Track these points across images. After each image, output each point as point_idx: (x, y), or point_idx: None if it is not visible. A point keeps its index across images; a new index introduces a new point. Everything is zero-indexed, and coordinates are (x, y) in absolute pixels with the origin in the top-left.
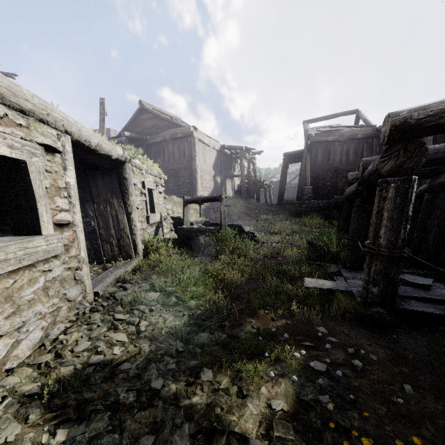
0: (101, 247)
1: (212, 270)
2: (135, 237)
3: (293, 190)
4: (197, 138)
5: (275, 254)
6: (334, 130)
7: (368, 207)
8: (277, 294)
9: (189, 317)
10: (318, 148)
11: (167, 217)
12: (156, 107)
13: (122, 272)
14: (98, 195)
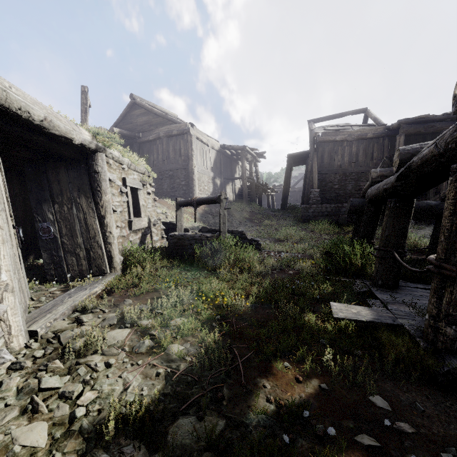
0: (63, 260)
1: (207, 291)
2: (110, 247)
3: (296, 194)
4: (194, 135)
5: (285, 266)
6: (342, 129)
7: (406, 209)
8: (297, 328)
9: (166, 378)
10: (325, 148)
11: (157, 222)
12: (149, 102)
13: (85, 296)
14: (60, 193)
